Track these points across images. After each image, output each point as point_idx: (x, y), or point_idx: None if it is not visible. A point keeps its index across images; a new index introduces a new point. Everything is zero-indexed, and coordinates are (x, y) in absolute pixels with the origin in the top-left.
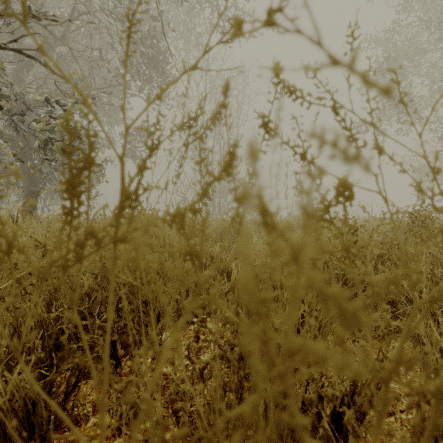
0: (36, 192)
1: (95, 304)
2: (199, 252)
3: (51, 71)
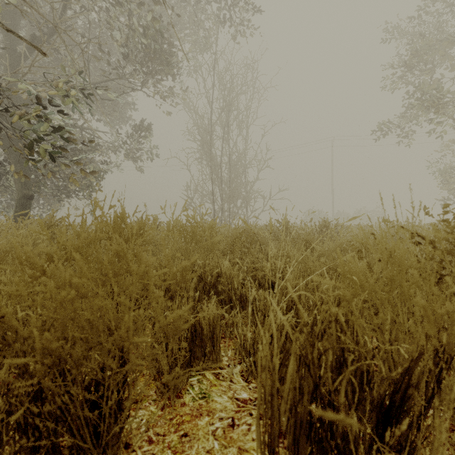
0: (29, 196)
1: None
2: (203, 268)
3: (4, 27)
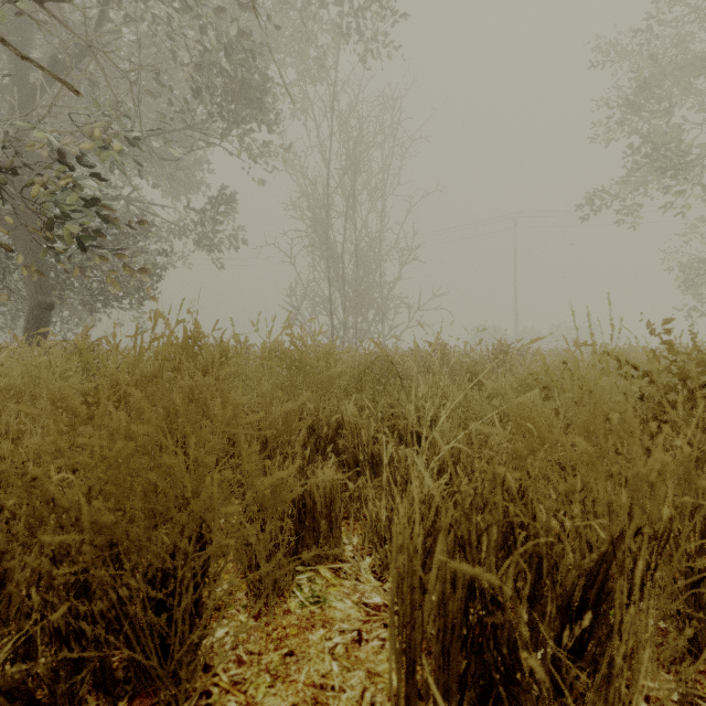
0: (48, 305)
1: (7, 588)
2: (315, 415)
3: (17, 53)
